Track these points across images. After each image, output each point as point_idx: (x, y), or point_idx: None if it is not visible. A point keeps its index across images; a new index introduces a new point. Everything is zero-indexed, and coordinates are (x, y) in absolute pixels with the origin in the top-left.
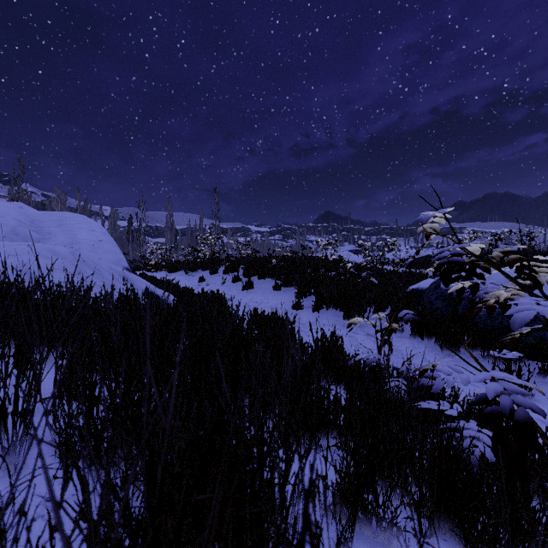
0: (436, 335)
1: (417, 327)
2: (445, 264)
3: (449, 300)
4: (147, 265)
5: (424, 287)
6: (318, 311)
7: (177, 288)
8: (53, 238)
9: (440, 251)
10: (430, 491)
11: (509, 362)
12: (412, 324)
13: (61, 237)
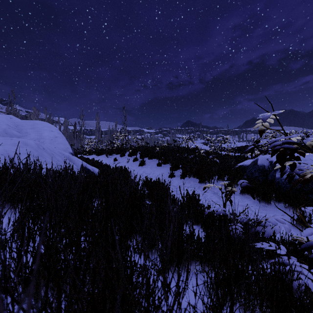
0: (255, 193)
1: (250, 191)
2: (279, 149)
3: (263, 172)
4: (84, 151)
5: (247, 164)
6: (184, 178)
7: (101, 165)
8: (28, 135)
9: (273, 140)
10: (268, 310)
11: (303, 211)
12: (247, 189)
13: (33, 135)
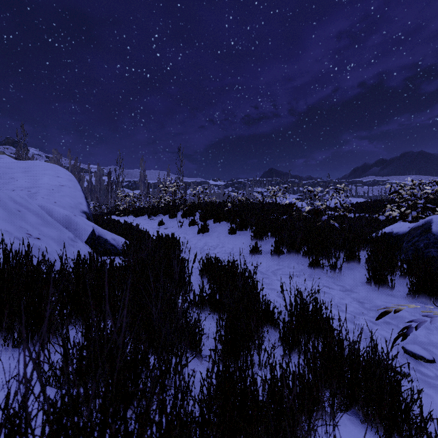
0: None
1: None
2: None
3: None
4: (118, 210)
5: (399, 231)
6: (279, 257)
7: (133, 232)
8: (13, 182)
9: None
10: None
11: None
12: None
13: (21, 182)
